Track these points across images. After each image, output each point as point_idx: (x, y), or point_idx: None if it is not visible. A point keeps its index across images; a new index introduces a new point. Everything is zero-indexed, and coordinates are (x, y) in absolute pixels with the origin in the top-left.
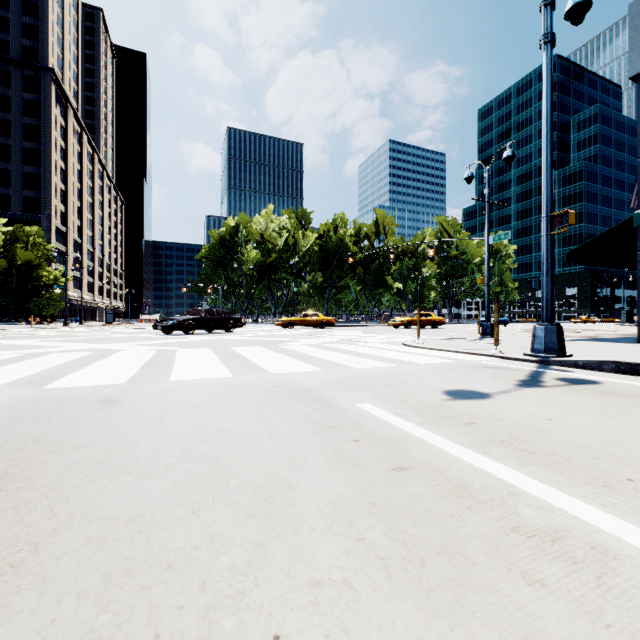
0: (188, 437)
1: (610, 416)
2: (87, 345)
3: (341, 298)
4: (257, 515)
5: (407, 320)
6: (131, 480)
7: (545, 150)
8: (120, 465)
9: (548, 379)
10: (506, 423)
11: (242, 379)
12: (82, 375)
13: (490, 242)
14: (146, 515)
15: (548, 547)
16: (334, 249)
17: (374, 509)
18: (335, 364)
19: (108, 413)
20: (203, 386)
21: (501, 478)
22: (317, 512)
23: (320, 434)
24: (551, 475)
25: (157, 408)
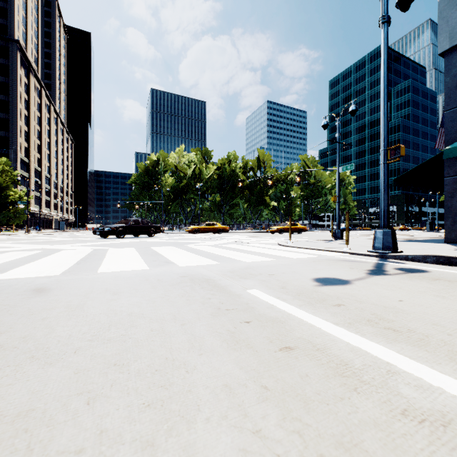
0: (101, 321)
1: (446, 297)
2: (39, 246)
3: (233, 212)
4: (152, 404)
5: (280, 228)
6: (35, 367)
7: (383, 101)
8: (30, 351)
9: (389, 269)
10: (368, 304)
11: (156, 271)
12: (26, 269)
13: (340, 171)
14: (38, 408)
15: (442, 434)
16: (228, 177)
17: (267, 393)
18: (229, 259)
19: (36, 300)
20: (123, 276)
21: (377, 356)
22: (212, 399)
23: (216, 316)
24: (418, 352)
25: (80, 295)
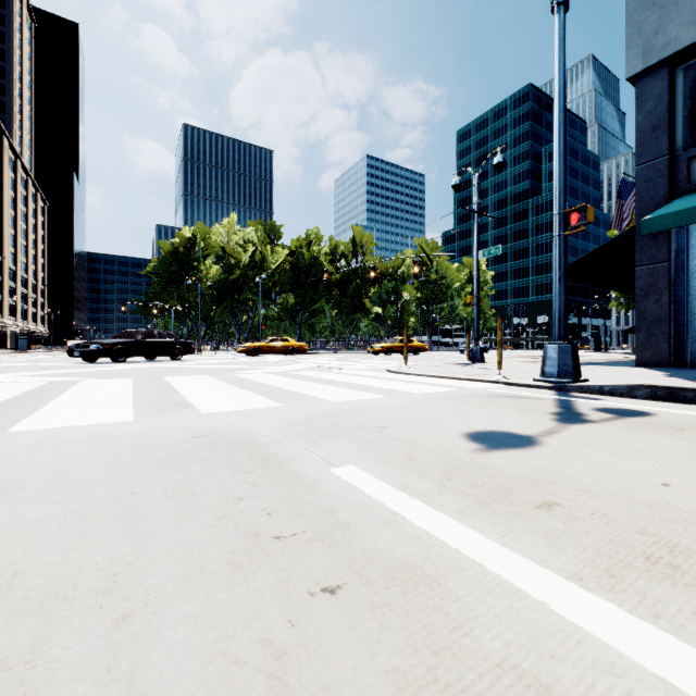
0: None
1: None
2: None
3: (315, 323)
4: None
5: (388, 346)
6: None
7: (558, 133)
8: None
9: (586, 410)
10: (608, 499)
11: (146, 424)
12: None
13: (480, 257)
14: None
15: None
16: (307, 268)
17: None
18: (303, 396)
19: None
20: (61, 441)
21: None
22: None
23: (242, 570)
24: None
25: None
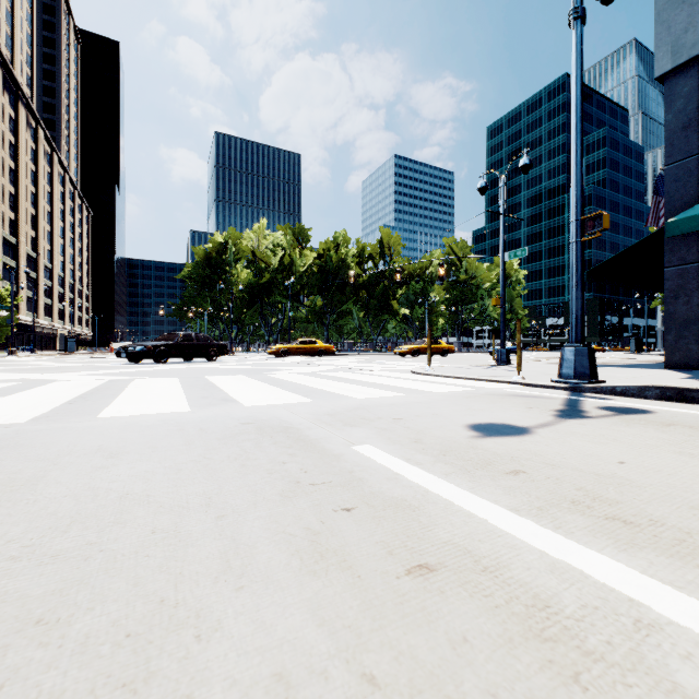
0: (58, 513)
1: (696, 455)
2: (19, 375)
3: (343, 324)
4: None
5: (415, 348)
6: None
7: (575, 143)
8: None
9: (589, 408)
10: (566, 470)
11: (201, 414)
12: None
13: (505, 259)
14: None
15: None
16: (335, 270)
17: None
18: (330, 394)
19: None
20: (140, 424)
21: (605, 583)
22: None
23: (290, 499)
24: (684, 571)
25: (44, 460)
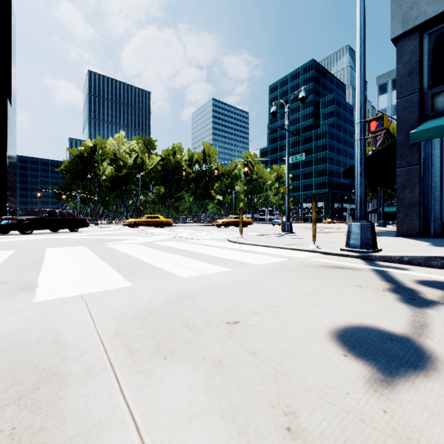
0: None
1: None
2: None
3: (178, 205)
4: None
5: (226, 221)
6: None
7: (359, 61)
8: None
9: (412, 284)
10: None
11: None
12: None
13: (289, 161)
14: None
15: None
16: (173, 169)
17: None
18: (156, 271)
19: None
20: None
21: None
22: None
23: None
24: None
25: None
